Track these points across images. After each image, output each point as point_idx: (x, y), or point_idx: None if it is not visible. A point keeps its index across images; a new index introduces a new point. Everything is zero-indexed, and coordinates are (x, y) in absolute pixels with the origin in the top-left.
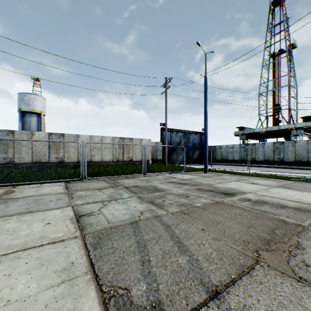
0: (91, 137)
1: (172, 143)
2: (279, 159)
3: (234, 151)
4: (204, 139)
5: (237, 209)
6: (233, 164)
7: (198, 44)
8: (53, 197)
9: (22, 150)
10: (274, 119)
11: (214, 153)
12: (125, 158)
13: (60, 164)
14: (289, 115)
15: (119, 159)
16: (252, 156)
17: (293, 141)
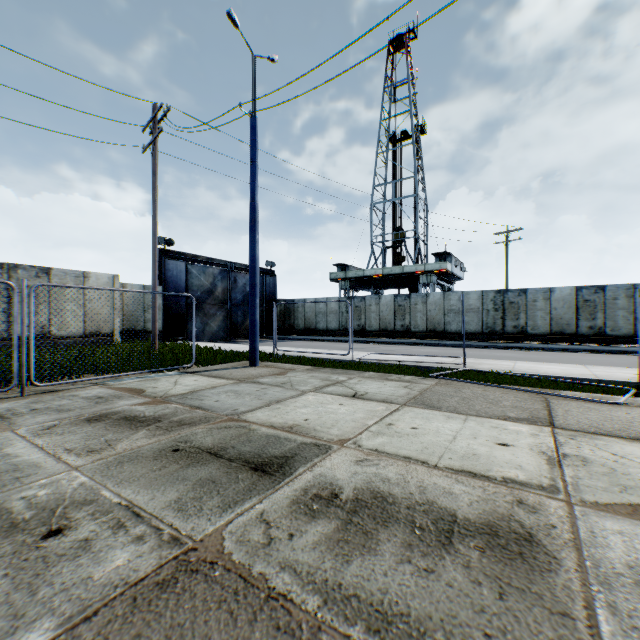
0: None
1: (193, 290)
2: (404, 327)
3: (330, 312)
4: (251, 278)
5: (255, 629)
6: (327, 339)
7: (234, 22)
8: None
9: None
10: (396, 255)
11: (292, 316)
12: (20, 329)
13: None
14: (417, 249)
15: None
16: (361, 322)
17: (425, 294)
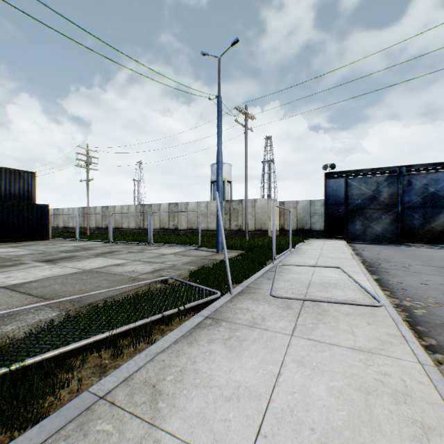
0: (198, 203)
1: (352, 199)
2: None
3: None
4: None
5: None
6: None
7: (205, 55)
8: (56, 246)
9: (155, 219)
10: None
11: None
12: (233, 227)
13: (175, 231)
14: None
15: (225, 227)
16: None
17: None
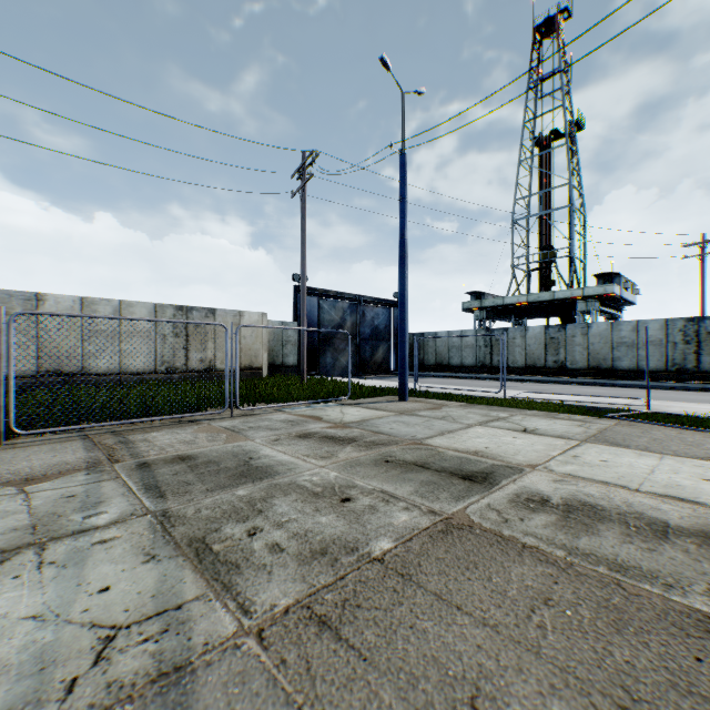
0: (85, 302)
1: (324, 325)
2: (557, 364)
3: (465, 346)
4: (400, 314)
5: (524, 558)
6: (463, 376)
7: (386, 65)
8: None
9: None
10: (543, 278)
11: (421, 351)
12: (194, 363)
13: None
14: (572, 269)
15: (175, 365)
16: (502, 357)
17: (585, 325)
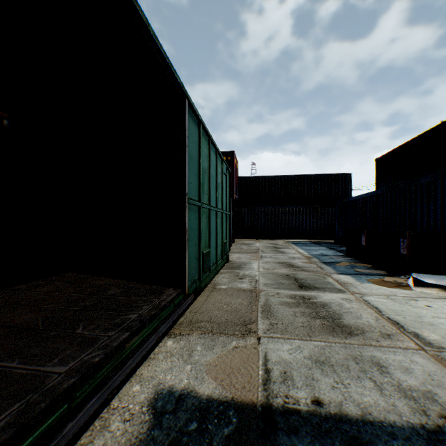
0: None
1: None
2: None
3: None
4: None
5: None
6: None
7: None
8: None
9: None
10: None
11: None
12: None
13: None
14: None
15: None
16: None
17: None
